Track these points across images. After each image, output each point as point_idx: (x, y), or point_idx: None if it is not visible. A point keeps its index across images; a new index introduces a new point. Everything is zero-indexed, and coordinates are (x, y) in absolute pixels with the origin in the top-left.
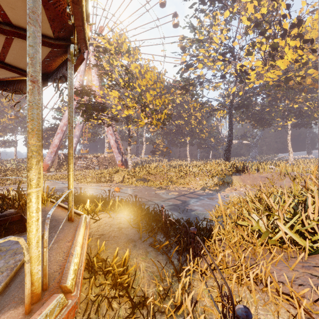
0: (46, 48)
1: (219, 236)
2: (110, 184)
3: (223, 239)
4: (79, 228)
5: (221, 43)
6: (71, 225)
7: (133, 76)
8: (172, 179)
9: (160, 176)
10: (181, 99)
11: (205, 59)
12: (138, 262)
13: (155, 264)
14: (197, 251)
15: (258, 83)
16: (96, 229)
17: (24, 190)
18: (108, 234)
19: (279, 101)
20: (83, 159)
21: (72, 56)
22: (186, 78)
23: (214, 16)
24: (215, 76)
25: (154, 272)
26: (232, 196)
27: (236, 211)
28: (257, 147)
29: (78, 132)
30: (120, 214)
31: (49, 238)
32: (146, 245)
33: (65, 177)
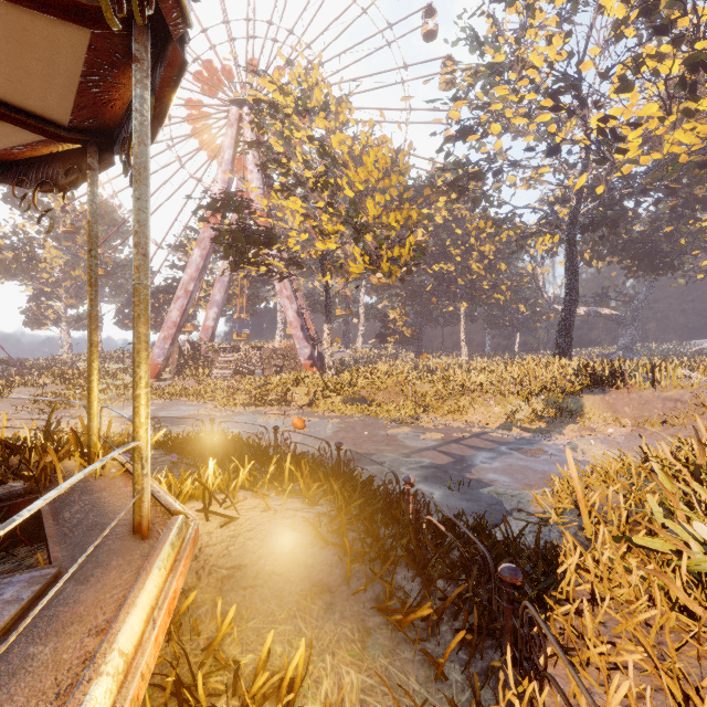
0: (75, 31)
1: (583, 586)
2: (285, 410)
3: (601, 599)
4: (147, 575)
5: (550, 67)
6: (135, 552)
7: (335, 159)
8: (426, 399)
9: (398, 393)
10: (447, 214)
11: (507, 111)
12: (337, 669)
13: (391, 694)
14: (528, 653)
15: (647, 161)
16: (224, 548)
17: (58, 431)
18: (255, 564)
19: (701, 208)
20: (229, 353)
21: None
22: (459, 160)
23: (531, 5)
24: (534, 149)
25: None
26: (586, 447)
27: (620, 500)
28: (639, 324)
29: (219, 294)
30: (296, 498)
31: (52, 601)
32: (364, 605)
33: (190, 392)
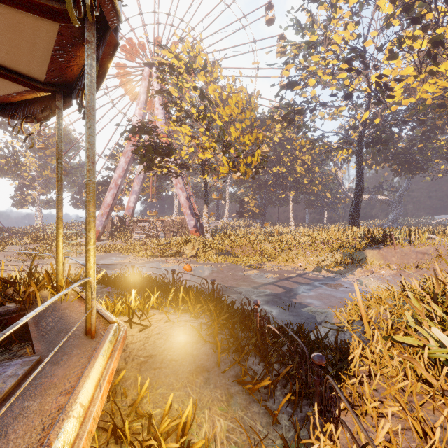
0: (49, 24)
1: (364, 367)
2: (179, 259)
3: (375, 375)
4: (95, 359)
5: (346, 44)
6: (87, 346)
7: (211, 101)
8: (268, 253)
9: (250, 249)
10: (281, 136)
11: (319, 71)
12: (212, 418)
13: (245, 432)
14: (329, 407)
15: (407, 103)
16: (141, 344)
17: (37, 272)
18: (161, 354)
19: (441, 132)
20: (144, 224)
21: (67, 1)
22: (289, 102)
23: (334, 4)
24: (335, 95)
25: (243, 445)
26: (368, 282)
27: (388, 315)
28: (402, 205)
29: (137, 186)
30: (186, 314)
31: (37, 376)
32: (229, 379)
33: (118, 248)
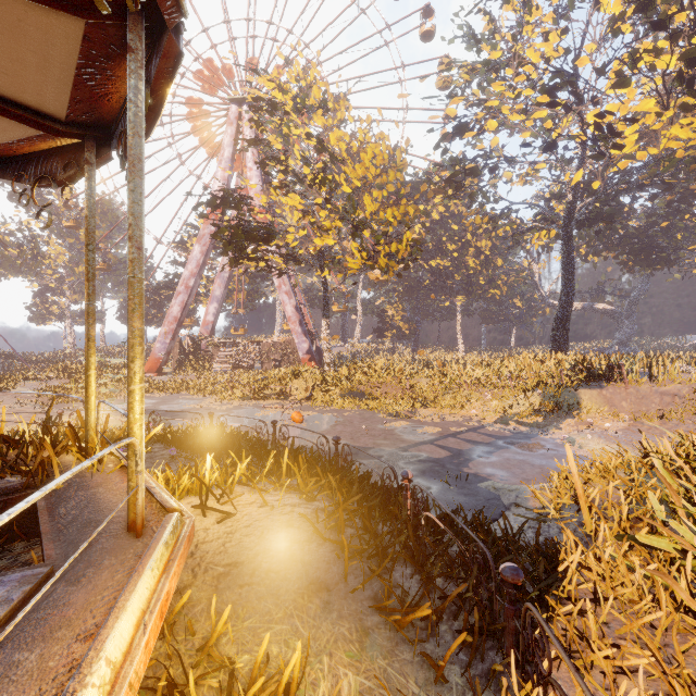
0: (69, 22)
1: (585, 584)
2: (284, 404)
3: (604, 599)
4: (138, 576)
5: (547, 63)
6: (128, 551)
7: (333, 156)
8: (423, 394)
9: (395, 387)
10: (444, 210)
11: (504, 107)
12: (335, 671)
13: None
14: (531, 656)
15: (644, 156)
16: (220, 545)
17: (56, 425)
18: (252, 561)
19: None
20: (229, 348)
21: None
22: (456, 157)
23: (528, 1)
24: (530, 145)
25: None
26: (583, 441)
27: (621, 496)
28: (635, 319)
29: (219, 290)
30: (293, 493)
31: (41, 603)
32: (362, 603)
33: (190, 386)
